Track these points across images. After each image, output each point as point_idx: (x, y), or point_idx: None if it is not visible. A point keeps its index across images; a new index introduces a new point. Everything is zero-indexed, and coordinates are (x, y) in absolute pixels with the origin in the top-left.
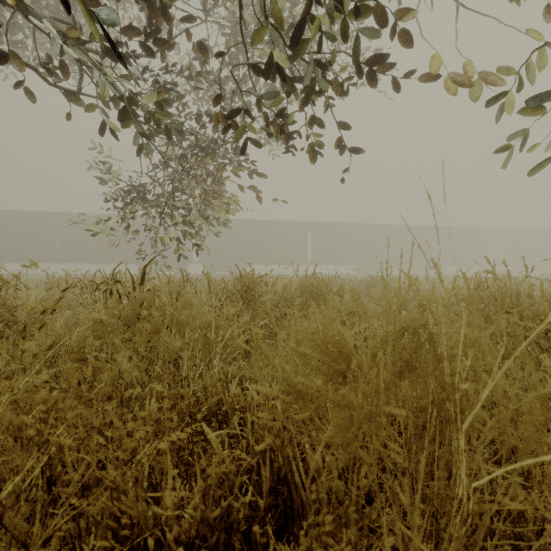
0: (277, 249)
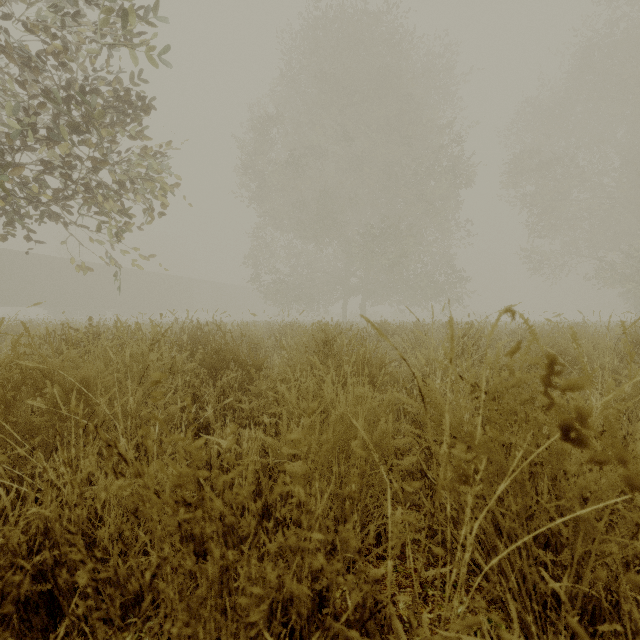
0: None
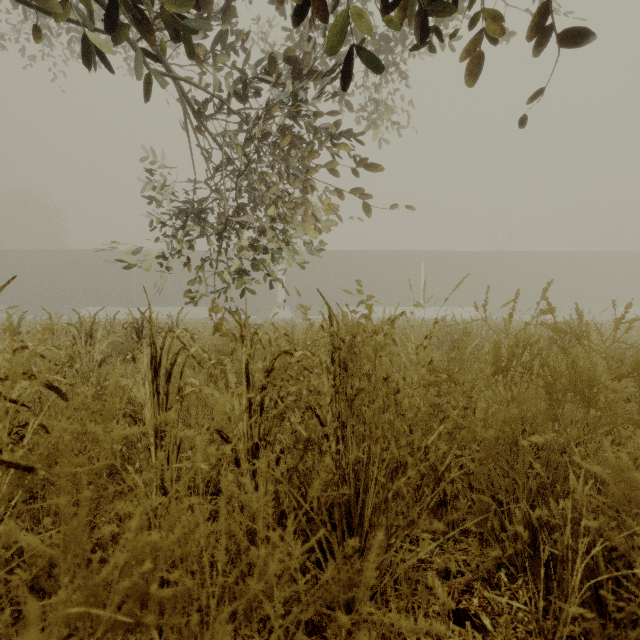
0: (380, 286)
